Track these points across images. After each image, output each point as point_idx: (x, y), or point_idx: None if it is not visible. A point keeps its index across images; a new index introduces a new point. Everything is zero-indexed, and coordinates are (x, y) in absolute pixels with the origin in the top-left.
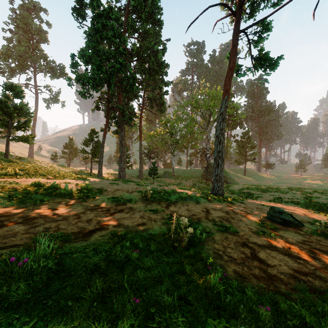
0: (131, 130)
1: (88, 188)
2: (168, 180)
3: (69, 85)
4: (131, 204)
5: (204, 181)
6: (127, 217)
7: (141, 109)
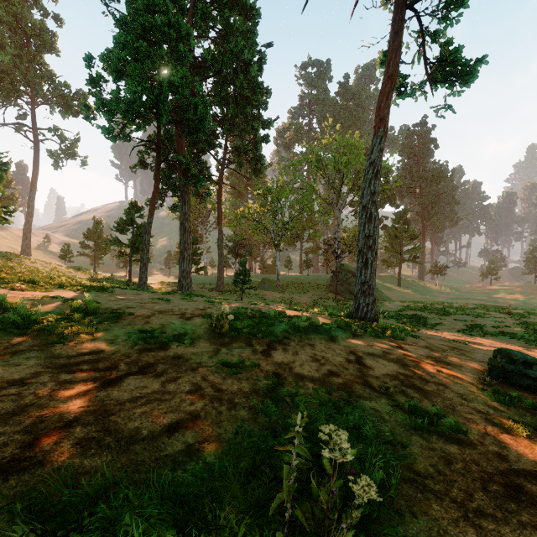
0: (205, 208)
1: (89, 310)
2: (269, 294)
3: (87, 118)
4: (182, 346)
5: (331, 295)
6: (150, 393)
7: (221, 168)
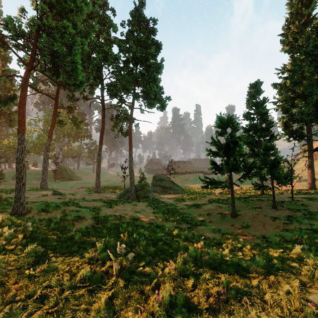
0: None
1: None
2: None
3: None
4: None
5: (54, 180)
6: None
7: None
